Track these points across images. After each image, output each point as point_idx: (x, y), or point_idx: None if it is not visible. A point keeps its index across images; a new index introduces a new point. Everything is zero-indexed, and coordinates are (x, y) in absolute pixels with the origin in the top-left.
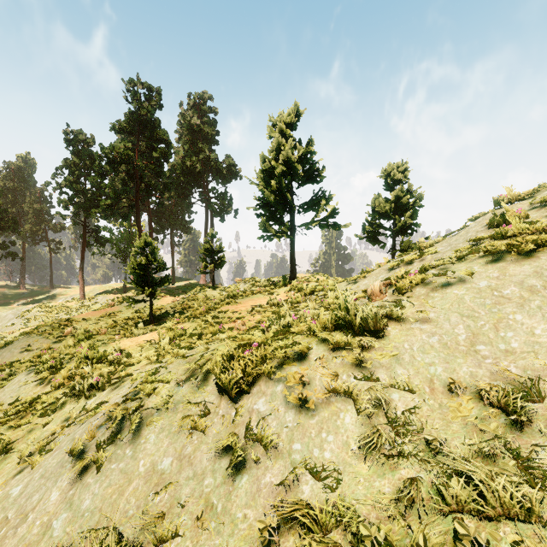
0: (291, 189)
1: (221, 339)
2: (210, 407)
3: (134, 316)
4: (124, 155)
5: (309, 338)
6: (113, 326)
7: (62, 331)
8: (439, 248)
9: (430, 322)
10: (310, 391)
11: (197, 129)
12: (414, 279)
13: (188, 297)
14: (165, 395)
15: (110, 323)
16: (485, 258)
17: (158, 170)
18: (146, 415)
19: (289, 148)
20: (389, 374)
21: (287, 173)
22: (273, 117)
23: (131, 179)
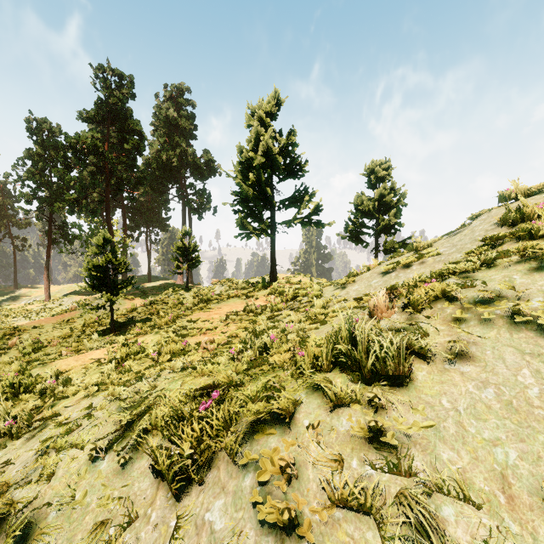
0: (271, 183)
1: (177, 370)
2: (139, 504)
3: (94, 323)
4: (91, 145)
5: (295, 380)
6: (67, 336)
7: (6, 342)
8: (441, 249)
9: (473, 361)
10: (299, 494)
11: (173, 122)
12: (433, 292)
13: (158, 301)
14: (75, 474)
15: (65, 332)
16: (525, 264)
17: (130, 163)
18: (37, 517)
19: (269, 138)
20: (428, 461)
21: (267, 165)
22: (251, 105)
23: (100, 172)
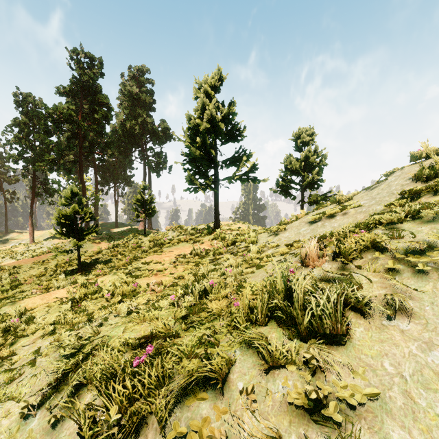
0: (215, 146)
1: (121, 315)
2: None
3: (65, 264)
4: (67, 115)
5: (230, 333)
6: (41, 275)
7: None
8: (362, 201)
9: (412, 318)
10: None
11: (136, 97)
12: (363, 243)
13: (120, 244)
14: (4, 433)
15: (39, 271)
16: None
17: (100, 130)
18: None
19: (213, 108)
20: None
21: (211, 131)
22: (198, 80)
23: (75, 137)
